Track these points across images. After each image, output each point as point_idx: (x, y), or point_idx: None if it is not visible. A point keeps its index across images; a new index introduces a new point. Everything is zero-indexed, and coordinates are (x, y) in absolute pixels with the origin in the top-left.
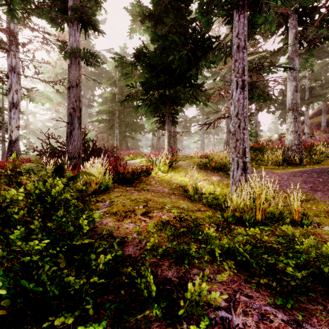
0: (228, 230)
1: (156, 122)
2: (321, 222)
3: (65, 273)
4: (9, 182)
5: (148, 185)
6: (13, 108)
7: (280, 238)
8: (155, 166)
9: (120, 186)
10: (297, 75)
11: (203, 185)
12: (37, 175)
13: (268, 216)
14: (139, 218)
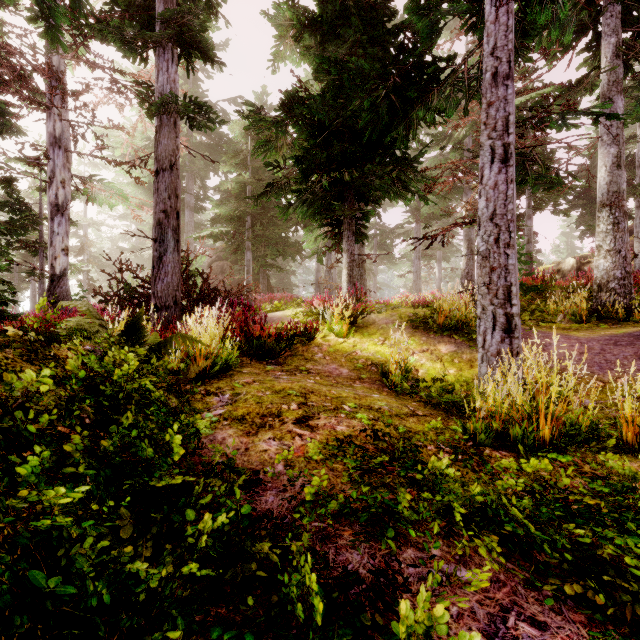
0: (477, 459)
1: (325, 236)
2: None
3: (127, 555)
4: (30, 355)
5: (309, 362)
6: (57, 215)
7: (600, 484)
8: (323, 323)
9: (254, 362)
10: (620, 132)
11: (421, 363)
12: (93, 341)
13: (566, 431)
14: (289, 429)
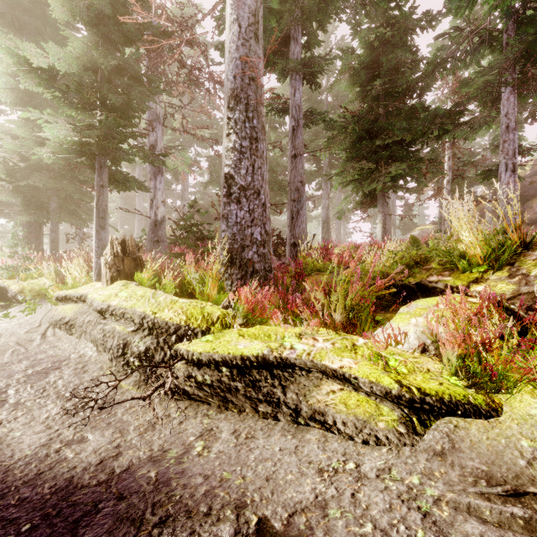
0: None
1: (360, 202)
2: None
3: None
4: None
5: None
6: (159, 175)
7: None
8: None
9: None
10: None
11: None
12: None
13: None
14: None
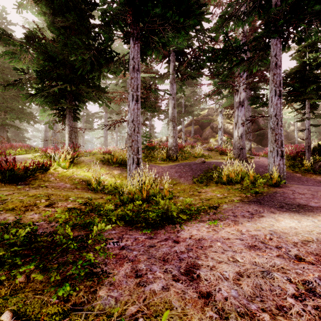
0: (123, 207)
1: (54, 115)
2: (179, 195)
3: None
4: None
5: (47, 182)
6: None
7: (154, 205)
8: (53, 162)
9: (7, 185)
10: (175, 96)
11: (106, 179)
12: None
13: (150, 195)
14: (43, 209)
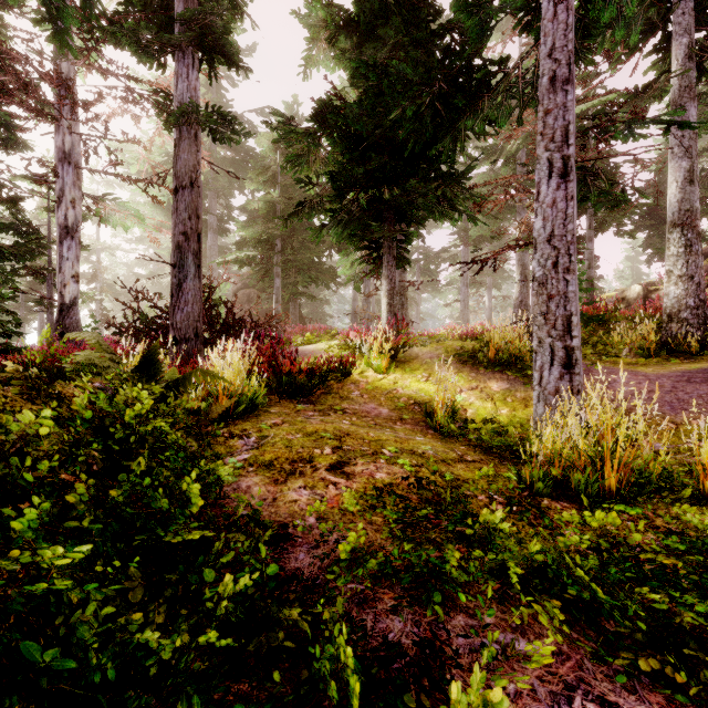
0: (535, 510)
1: (362, 261)
2: None
3: (136, 623)
4: (30, 393)
5: (345, 401)
6: (67, 238)
7: (675, 540)
8: (360, 357)
9: (283, 401)
10: (693, 144)
11: (469, 402)
12: (104, 377)
13: (634, 480)
14: (322, 477)
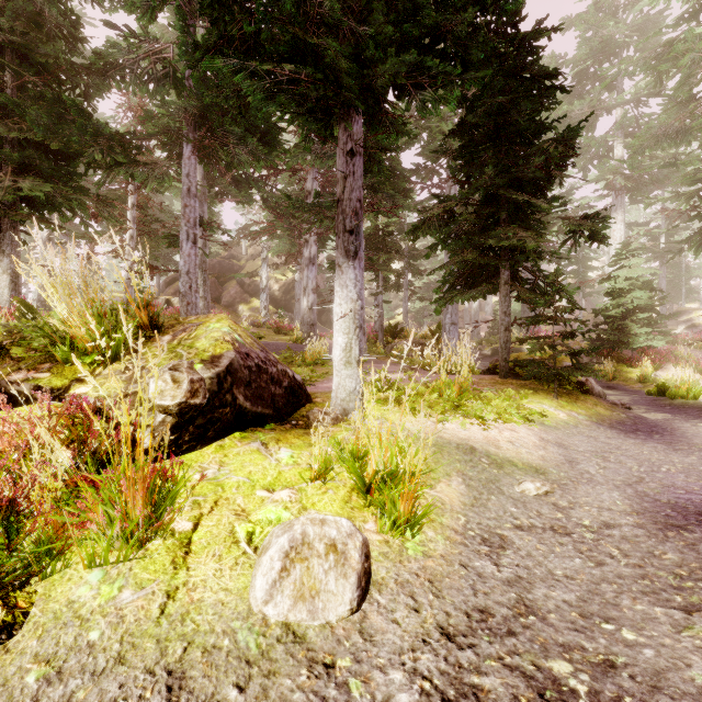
0: None
1: None
2: None
3: None
4: None
5: None
6: None
7: None
8: None
9: None
10: None
11: None
12: None
13: None
14: None
